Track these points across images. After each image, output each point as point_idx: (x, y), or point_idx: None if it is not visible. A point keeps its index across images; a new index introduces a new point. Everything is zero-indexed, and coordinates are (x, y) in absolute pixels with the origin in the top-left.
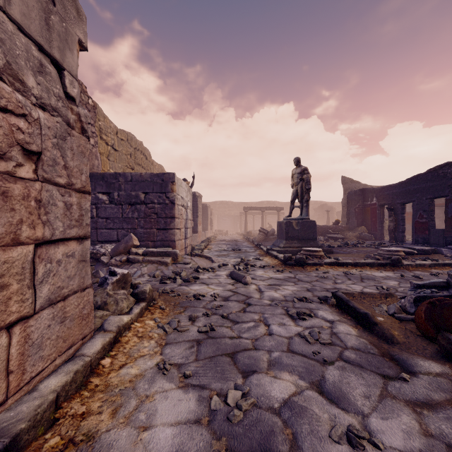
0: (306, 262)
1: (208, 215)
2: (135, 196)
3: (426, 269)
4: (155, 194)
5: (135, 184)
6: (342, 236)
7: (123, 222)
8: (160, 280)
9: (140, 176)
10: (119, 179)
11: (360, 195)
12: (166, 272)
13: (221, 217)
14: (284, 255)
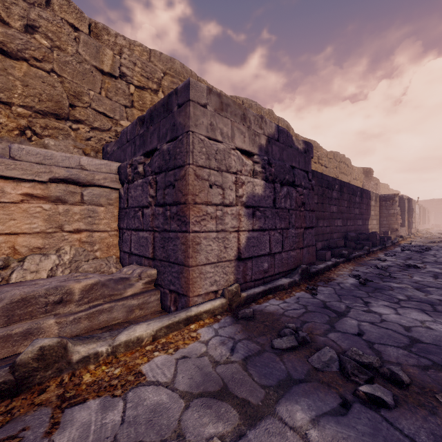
0: None
1: (426, 214)
2: None
3: None
4: None
5: None
6: None
7: None
8: None
9: None
10: None
11: None
12: None
13: (439, 213)
14: None
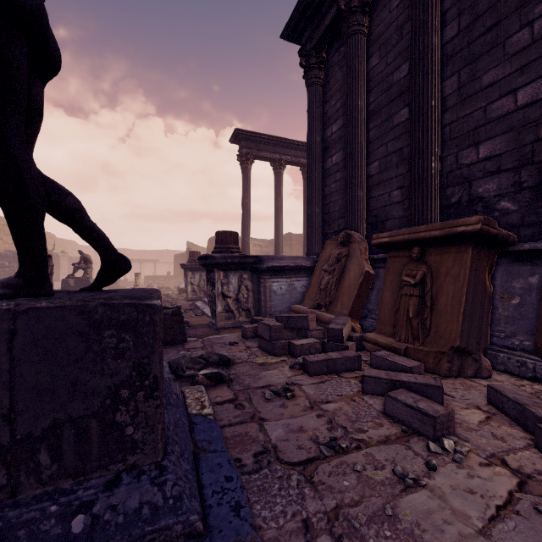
0: None
1: None
2: (3, 264)
3: None
4: (15, 263)
5: (3, 258)
6: (164, 282)
7: None
8: None
9: (6, 254)
10: None
11: (182, 257)
12: None
13: None
14: None
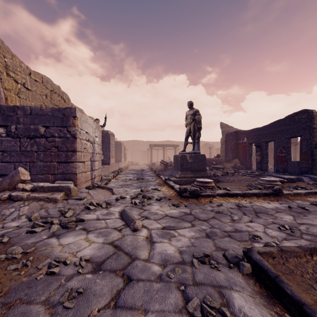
0: (200, 194)
1: (122, 150)
2: (35, 129)
3: (303, 198)
4: (55, 128)
5: (35, 118)
6: (223, 167)
7: (22, 156)
8: (31, 226)
9: (40, 110)
10: (17, 112)
11: (234, 136)
12: (51, 211)
13: (134, 152)
14: (180, 187)
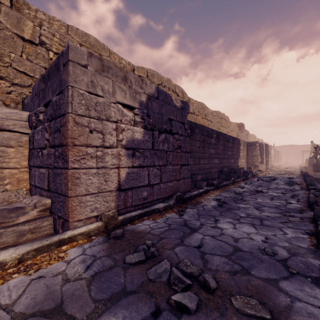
0: None
1: (279, 155)
2: None
3: None
4: None
5: None
6: None
7: None
8: None
9: None
10: None
11: None
12: None
13: (287, 155)
14: (300, 166)
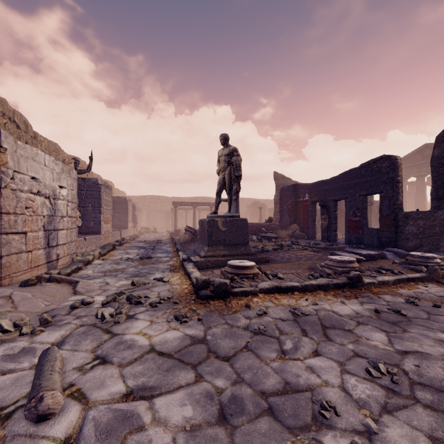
0: (230, 290)
1: (128, 210)
2: None
3: (392, 289)
4: None
5: None
6: (276, 236)
7: None
8: None
9: None
10: None
11: (293, 192)
12: None
13: (151, 212)
14: (197, 278)
